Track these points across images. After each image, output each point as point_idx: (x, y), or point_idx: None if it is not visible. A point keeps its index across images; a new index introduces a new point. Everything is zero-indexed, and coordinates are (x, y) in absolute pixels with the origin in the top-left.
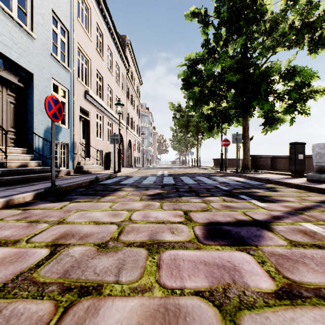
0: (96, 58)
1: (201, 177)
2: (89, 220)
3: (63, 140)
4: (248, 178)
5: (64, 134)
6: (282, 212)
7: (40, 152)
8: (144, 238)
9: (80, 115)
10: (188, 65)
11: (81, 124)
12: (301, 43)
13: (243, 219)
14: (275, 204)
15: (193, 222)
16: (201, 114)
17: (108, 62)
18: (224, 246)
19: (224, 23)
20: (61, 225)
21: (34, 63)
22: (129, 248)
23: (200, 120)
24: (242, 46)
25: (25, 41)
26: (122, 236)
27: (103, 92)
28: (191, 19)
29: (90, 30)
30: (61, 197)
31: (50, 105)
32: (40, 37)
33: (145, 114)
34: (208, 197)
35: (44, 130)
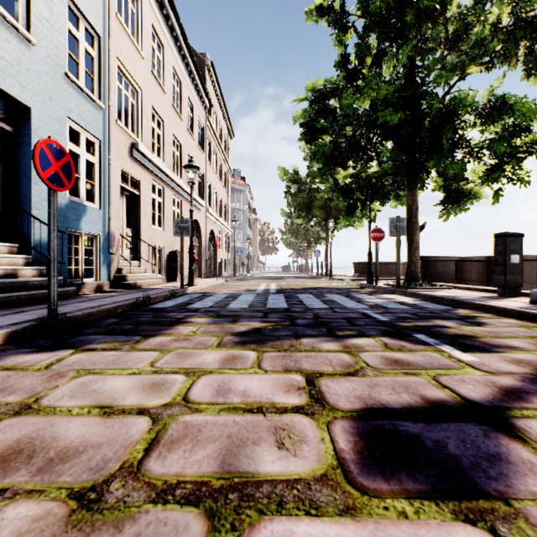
0: (151, 87)
1: (335, 296)
2: (91, 402)
3: (89, 229)
4: (419, 297)
5: (92, 219)
6: (517, 378)
7: (45, 251)
8: (208, 466)
9: (122, 185)
10: (312, 100)
11: (124, 202)
12: (512, 58)
13: (440, 397)
14: (494, 356)
15: (329, 409)
16: (335, 185)
17: (174, 97)
18: (418, 500)
19: (374, 24)
20: (20, 417)
21: (33, 88)
22: (160, 507)
23: (332, 197)
24: (408, 64)
25: (13, 47)
26: (151, 460)
27: (165, 147)
28: (316, 19)
29: (141, 38)
30: (63, 338)
31: (44, 158)
32: (45, 43)
33: (239, 187)
34: (353, 339)
35: None
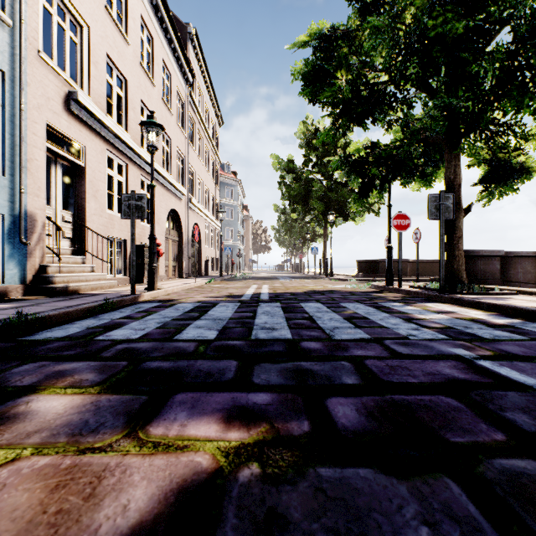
0: (105, 28)
1: (359, 307)
2: None
3: None
4: (491, 309)
5: None
6: None
7: None
8: None
9: (51, 148)
10: (316, 46)
11: (59, 174)
12: None
13: None
14: None
15: None
16: (345, 158)
17: (143, 55)
18: None
19: None
20: None
21: None
22: None
23: (331, 187)
24: None
25: None
26: None
27: (129, 112)
28: None
29: None
30: None
31: None
32: None
33: (230, 182)
34: None
35: None
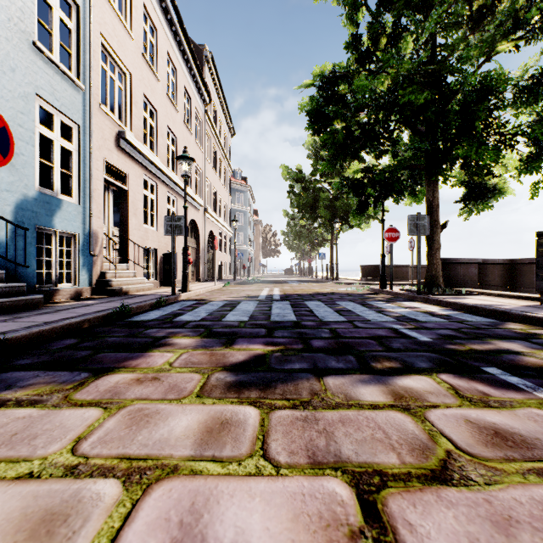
0: (142, 72)
1: (349, 304)
2: None
3: (65, 227)
4: (447, 306)
5: (68, 216)
6: None
7: (5, 251)
8: None
9: (107, 178)
10: (319, 86)
11: (110, 198)
12: None
13: None
14: None
15: None
16: (345, 180)
17: (168, 86)
18: None
19: None
20: None
21: None
22: None
23: (338, 197)
24: (429, 42)
25: None
26: None
27: (159, 139)
28: None
29: (130, 16)
30: None
31: None
32: (5, 2)
33: (240, 188)
34: (401, 378)
35: (16, 203)
